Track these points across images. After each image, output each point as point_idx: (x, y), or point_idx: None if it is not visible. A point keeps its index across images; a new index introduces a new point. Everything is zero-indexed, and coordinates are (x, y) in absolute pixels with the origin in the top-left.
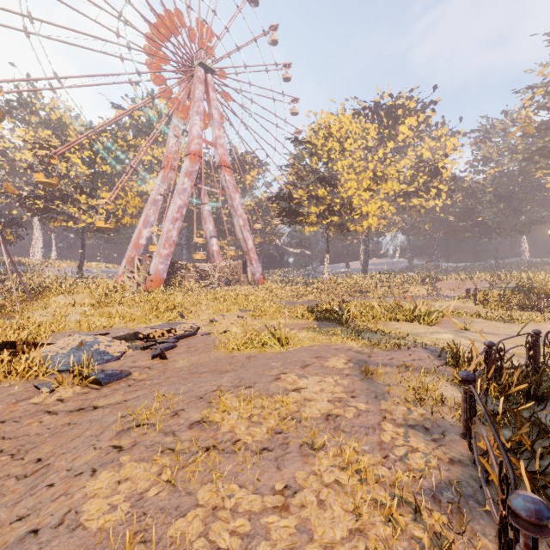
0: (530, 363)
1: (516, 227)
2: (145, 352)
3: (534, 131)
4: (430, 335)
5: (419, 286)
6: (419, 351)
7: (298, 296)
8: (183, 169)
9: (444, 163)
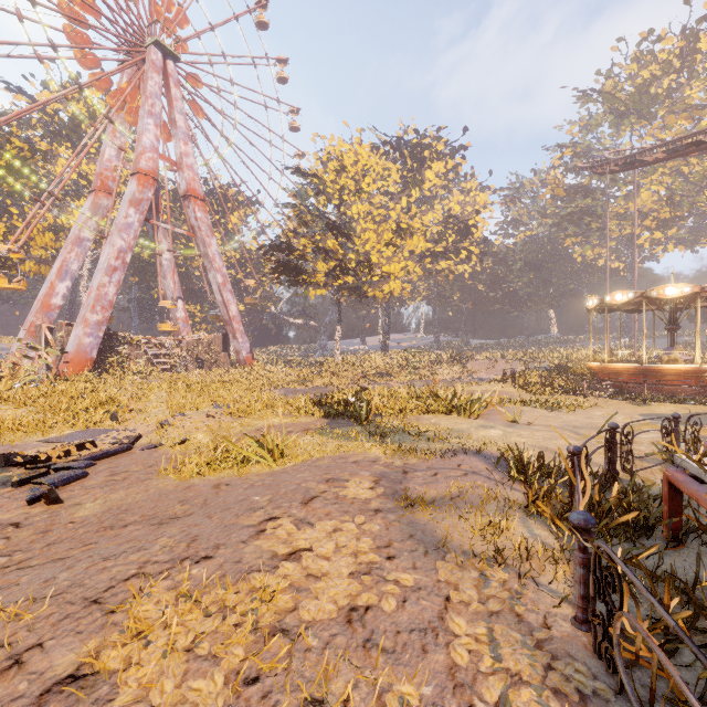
0: (609, 469)
1: (547, 300)
2: (20, 491)
3: (564, 194)
4: (475, 432)
5: (449, 367)
6: (470, 458)
7: (301, 381)
8: (127, 195)
9: (475, 221)
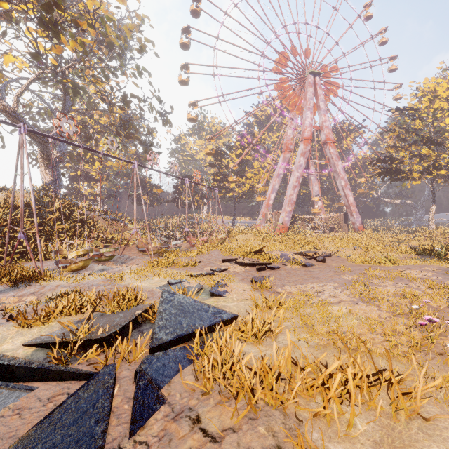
0: None
1: None
2: (311, 260)
3: None
4: None
5: None
6: None
7: (399, 241)
8: (299, 151)
9: None
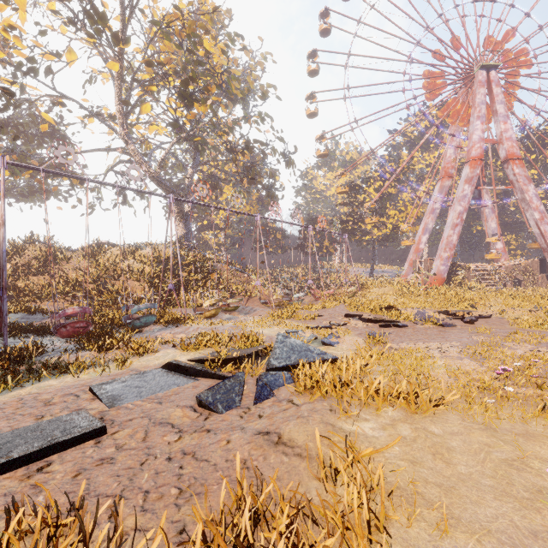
0: None
1: None
2: (457, 321)
3: None
4: None
5: None
6: None
7: None
8: (462, 177)
9: None
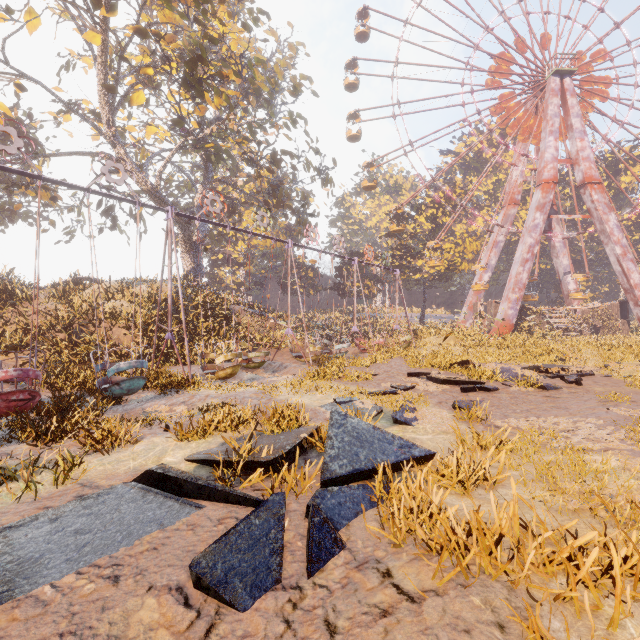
0: None
1: None
2: (555, 380)
3: None
4: None
5: None
6: None
7: None
8: (533, 203)
9: None
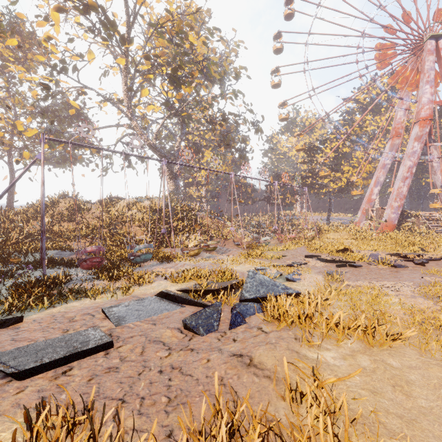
0: None
1: None
2: (408, 262)
3: None
4: None
5: None
6: None
7: None
8: (412, 136)
9: None
